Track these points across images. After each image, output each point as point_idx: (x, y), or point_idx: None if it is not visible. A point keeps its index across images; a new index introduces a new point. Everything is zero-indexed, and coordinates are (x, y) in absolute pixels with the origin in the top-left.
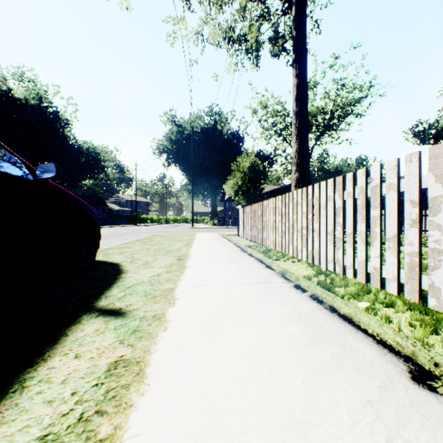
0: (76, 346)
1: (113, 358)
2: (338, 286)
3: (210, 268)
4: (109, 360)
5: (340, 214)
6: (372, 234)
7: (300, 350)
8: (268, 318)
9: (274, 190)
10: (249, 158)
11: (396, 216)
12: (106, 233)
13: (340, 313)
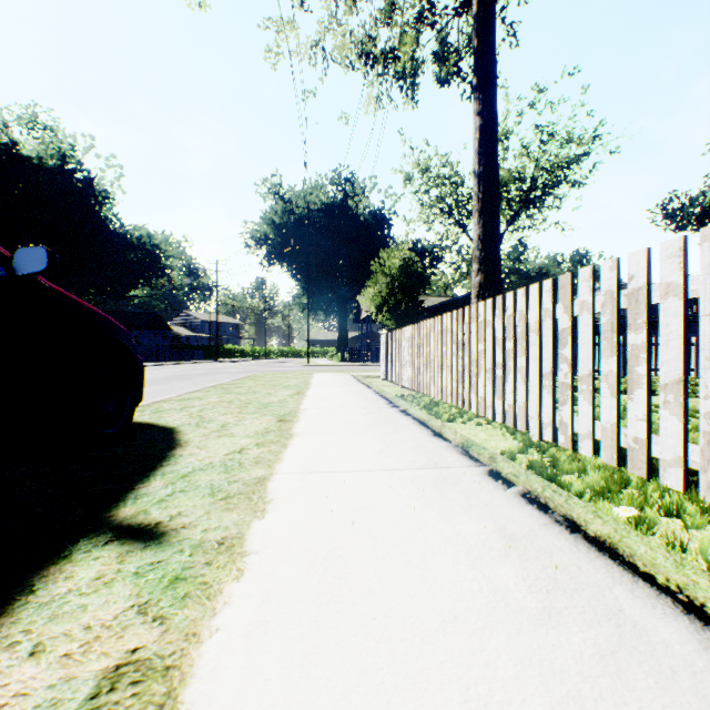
0: (42, 621)
1: (113, 656)
2: (567, 471)
3: (334, 438)
4: (102, 665)
5: (566, 342)
6: (630, 377)
7: (524, 632)
8: (449, 547)
9: (440, 304)
10: (400, 253)
11: (681, 344)
12: (165, 374)
13: (588, 533)
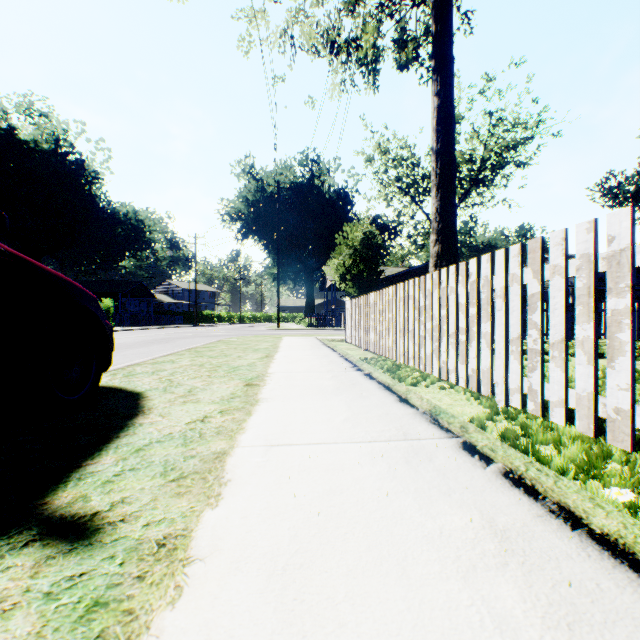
0: None
1: None
2: (541, 441)
3: (300, 404)
4: None
5: (536, 307)
6: (611, 344)
7: None
8: (433, 551)
9: (398, 273)
10: (362, 227)
11: None
12: (146, 338)
13: (593, 530)
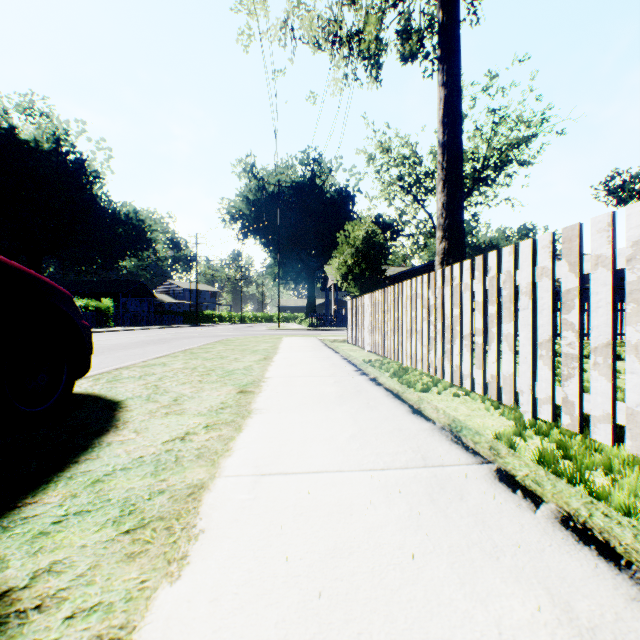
0: None
1: None
2: (587, 466)
3: (298, 416)
4: None
5: (572, 305)
6: None
7: None
8: None
9: (400, 273)
10: (364, 225)
11: None
12: (144, 338)
13: None
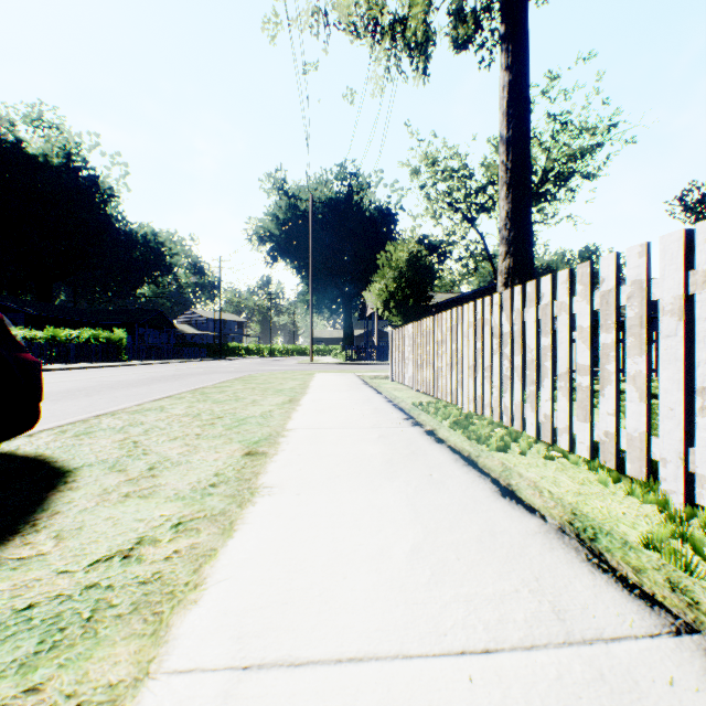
0: None
1: None
2: None
3: (326, 502)
4: None
5: None
6: None
7: None
8: None
9: (449, 299)
10: (408, 246)
11: None
12: (155, 374)
13: None
